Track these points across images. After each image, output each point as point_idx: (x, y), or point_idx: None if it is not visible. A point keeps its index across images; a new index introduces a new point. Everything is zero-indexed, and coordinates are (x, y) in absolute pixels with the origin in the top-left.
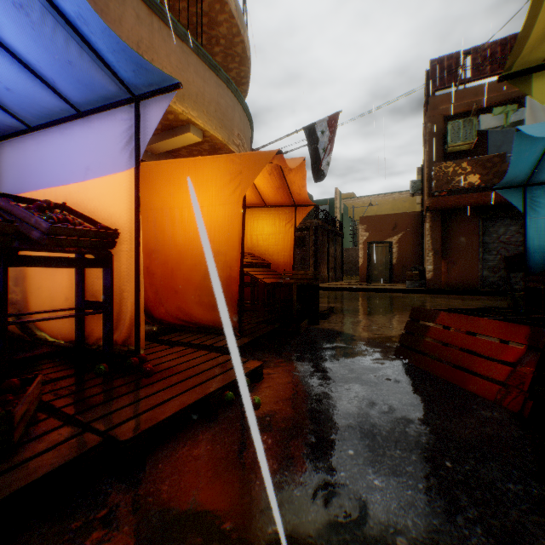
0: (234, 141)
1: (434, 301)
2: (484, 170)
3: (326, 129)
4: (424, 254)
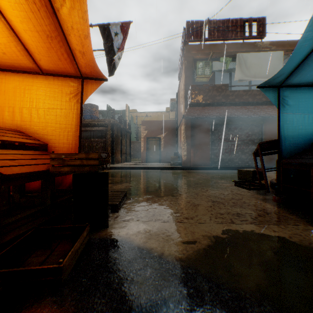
0: None
1: (193, 175)
2: (218, 93)
3: (119, 32)
4: (179, 145)
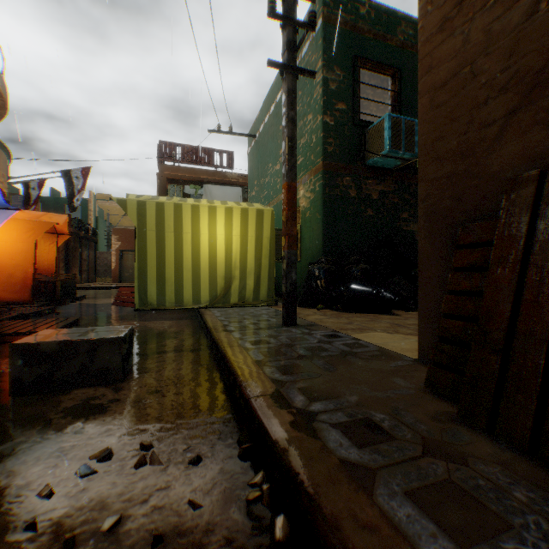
0: (2, 180)
1: None
2: None
3: (81, 176)
4: None
